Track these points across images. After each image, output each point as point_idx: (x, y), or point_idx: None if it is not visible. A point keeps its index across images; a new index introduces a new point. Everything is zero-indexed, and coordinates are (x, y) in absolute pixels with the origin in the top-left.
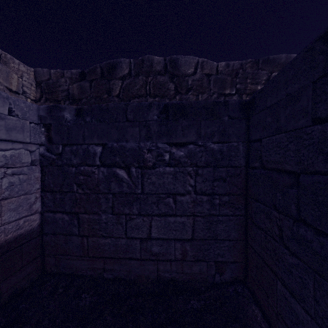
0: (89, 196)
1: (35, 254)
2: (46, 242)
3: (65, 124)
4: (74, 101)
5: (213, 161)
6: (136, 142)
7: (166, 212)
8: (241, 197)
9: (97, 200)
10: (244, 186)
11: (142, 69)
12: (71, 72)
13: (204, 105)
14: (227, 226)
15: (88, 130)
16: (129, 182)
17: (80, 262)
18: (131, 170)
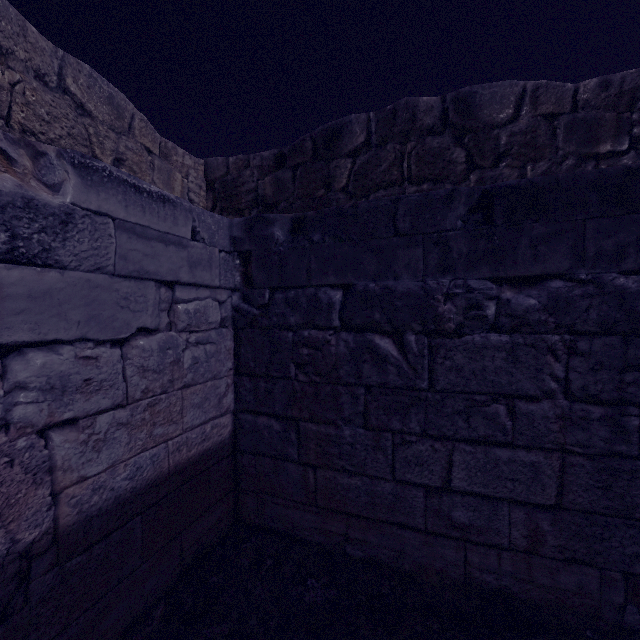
0: (318, 388)
1: (225, 487)
2: (241, 466)
3: (275, 249)
4: (265, 208)
5: (622, 320)
6: (415, 278)
7: (487, 435)
8: None
9: (333, 397)
10: None
11: (394, 129)
12: (261, 156)
13: (595, 181)
14: None
15: (317, 260)
16: (402, 364)
17: (300, 514)
18: (406, 339)
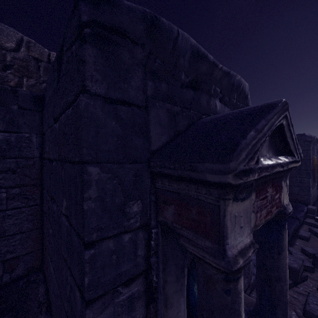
0: None
1: None
2: None
3: None
4: None
5: None
6: None
7: None
8: (36, 187)
9: None
10: (40, 177)
11: None
12: None
13: None
14: (19, 219)
15: None
16: None
17: None
18: None
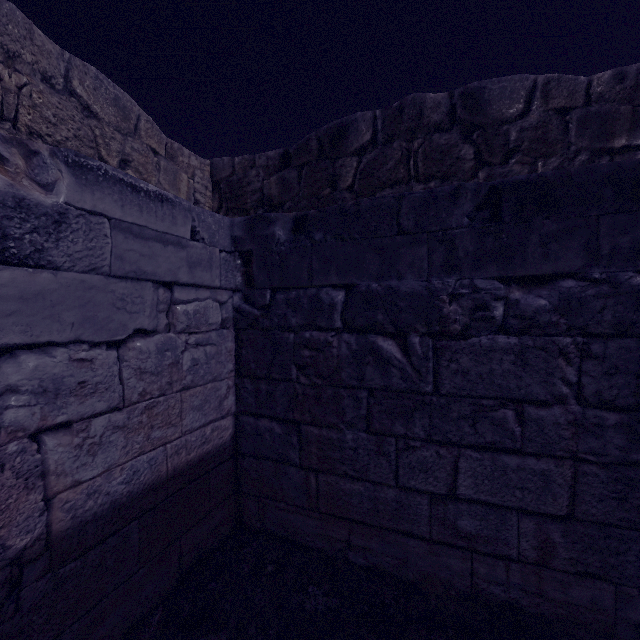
0: (320, 391)
1: (226, 491)
2: (243, 469)
3: (277, 249)
4: (271, 208)
5: (639, 322)
6: (419, 278)
7: (495, 442)
8: None
9: (335, 400)
10: None
11: (400, 126)
12: (266, 155)
13: (610, 174)
14: None
15: (319, 259)
16: (405, 367)
17: (301, 519)
18: (409, 340)
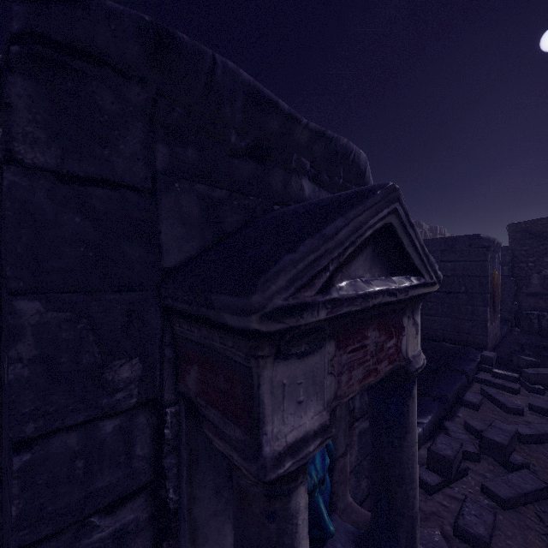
0: None
1: None
2: None
3: None
4: None
5: None
6: None
7: None
8: None
9: None
10: None
11: None
12: None
13: None
14: None
15: None
16: None
17: None
18: None
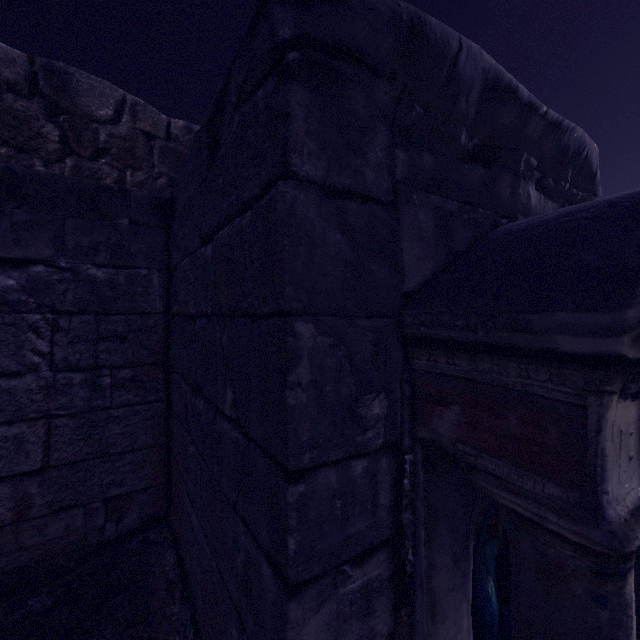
0: None
1: None
2: None
3: None
4: None
5: (96, 302)
6: None
7: None
8: (159, 368)
9: None
10: (164, 349)
11: None
12: None
13: (75, 187)
14: (131, 425)
15: None
16: None
17: None
18: None
